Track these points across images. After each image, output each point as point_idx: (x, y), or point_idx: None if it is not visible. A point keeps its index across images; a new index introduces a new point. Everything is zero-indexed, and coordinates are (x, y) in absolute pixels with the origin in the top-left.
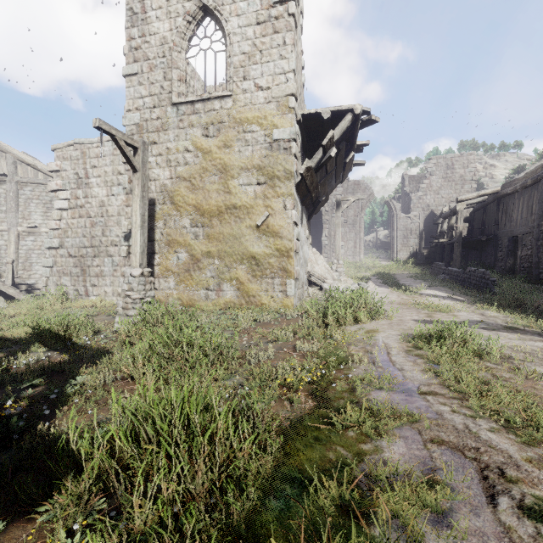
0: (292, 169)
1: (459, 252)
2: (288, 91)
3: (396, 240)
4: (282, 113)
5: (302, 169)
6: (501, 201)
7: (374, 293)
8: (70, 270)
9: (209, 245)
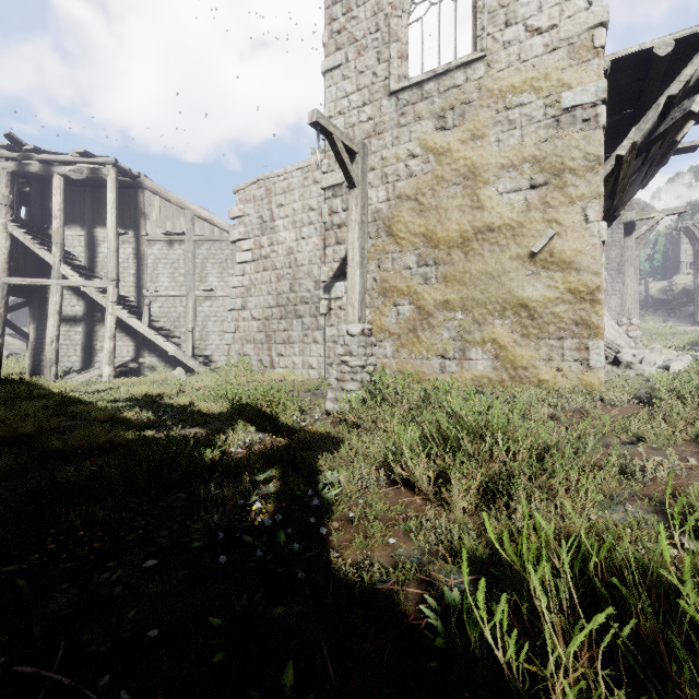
0: (600, 152)
1: None
2: (593, 20)
3: None
4: (579, 61)
5: (624, 147)
6: None
7: None
8: (254, 336)
9: (446, 291)
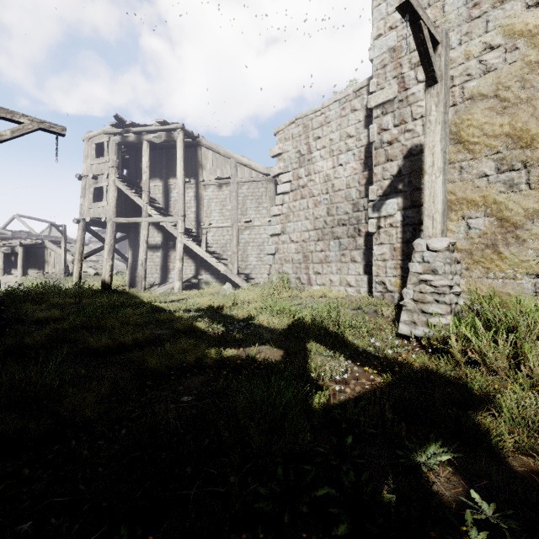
0: None
1: None
2: None
3: None
4: None
5: None
6: None
7: None
8: (292, 256)
9: None
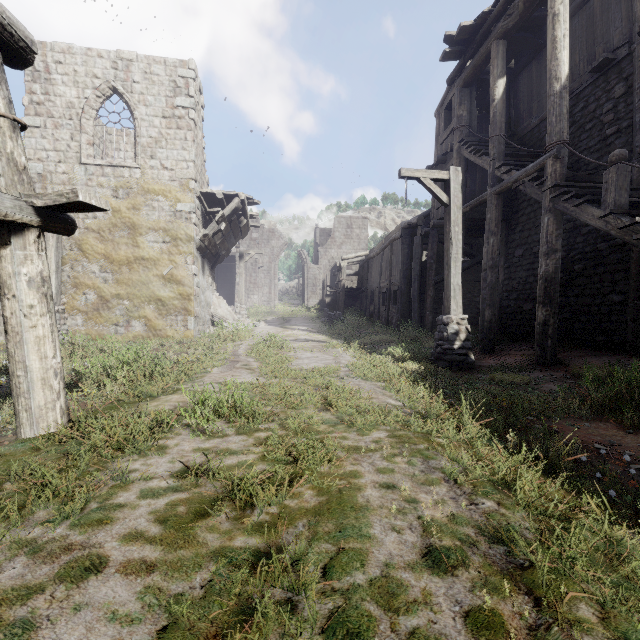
0: (192, 234)
1: (343, 300)
2: (189, 176)
3: (307, 288)
4: (184, 191)
5: (200, 236)
6: (369, 262)
7: (260, 329)
8: None
9: (118, 289)
